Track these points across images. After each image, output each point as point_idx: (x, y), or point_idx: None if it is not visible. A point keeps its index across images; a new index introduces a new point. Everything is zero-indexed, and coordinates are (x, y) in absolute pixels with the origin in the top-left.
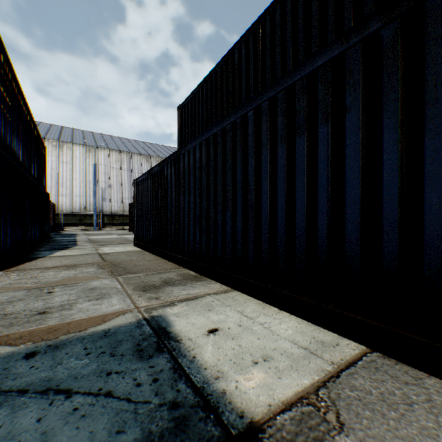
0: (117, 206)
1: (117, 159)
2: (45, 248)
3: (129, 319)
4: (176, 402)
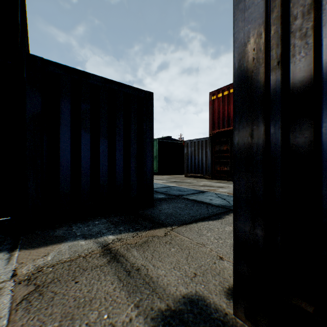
0: None
1: None
2: None
3: None
4: None
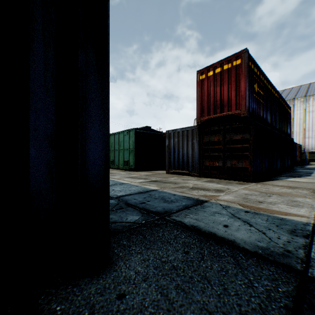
0: None
1: None
2: (284, 175)
3: (301, 220)
4: (289, 251)
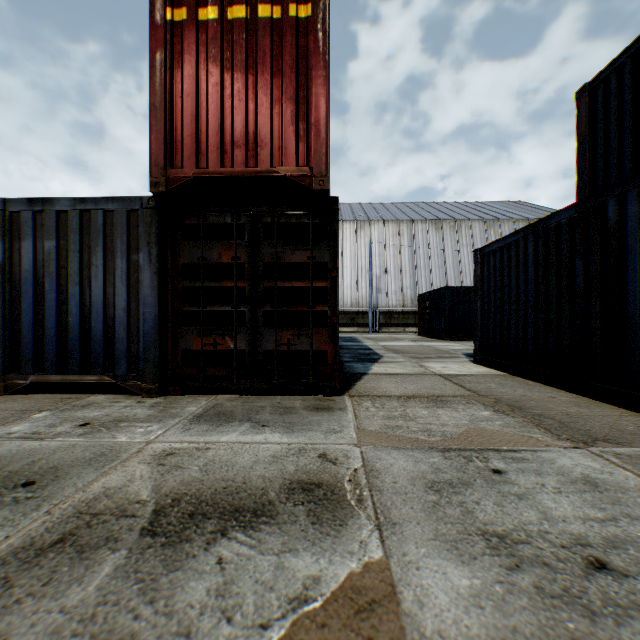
0: (395, 299)
1: (394, 233)
2: (347, 357)
3: None
4: None
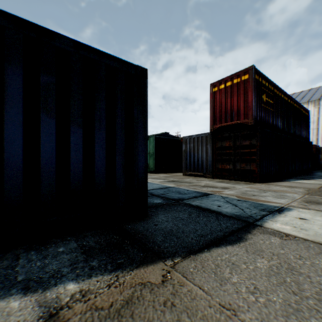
0: None
1: None
2: (295, 177)
3: (276, 205)
4: (252, 216)
